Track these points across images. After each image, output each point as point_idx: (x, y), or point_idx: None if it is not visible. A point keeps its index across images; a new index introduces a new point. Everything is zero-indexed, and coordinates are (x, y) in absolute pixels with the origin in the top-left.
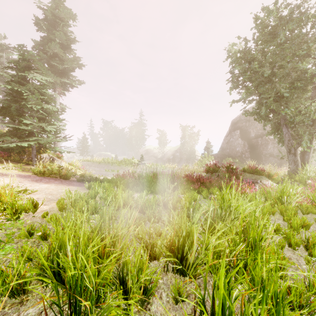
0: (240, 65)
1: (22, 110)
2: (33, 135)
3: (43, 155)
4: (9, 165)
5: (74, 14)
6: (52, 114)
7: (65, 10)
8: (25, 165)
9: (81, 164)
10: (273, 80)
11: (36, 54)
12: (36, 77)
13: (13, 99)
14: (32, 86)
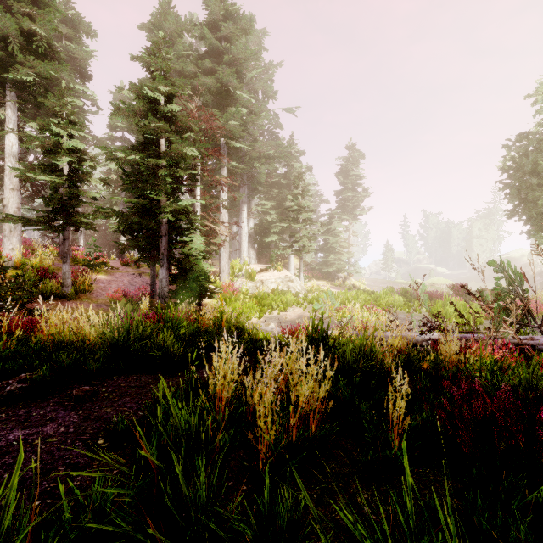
0: (503, 187)
1: (329, 248)
2: (335, 262)
3: (340, 275)
4: (323, 281)
5: (362, 155)
6: (345, 247)
7: (356, 153)
8: (331, 281)
9: (375, 282)
10: (533, 202)
11: (336, 196)
12: (336, 227)
13: (325, 243)
14: (334, 233)
